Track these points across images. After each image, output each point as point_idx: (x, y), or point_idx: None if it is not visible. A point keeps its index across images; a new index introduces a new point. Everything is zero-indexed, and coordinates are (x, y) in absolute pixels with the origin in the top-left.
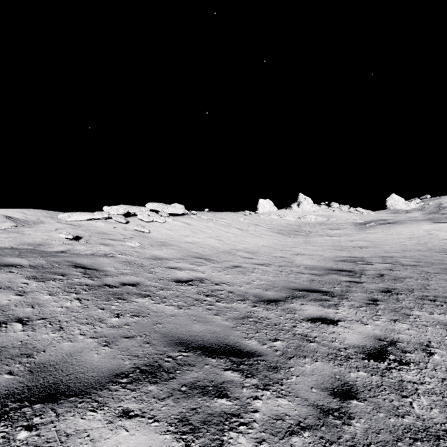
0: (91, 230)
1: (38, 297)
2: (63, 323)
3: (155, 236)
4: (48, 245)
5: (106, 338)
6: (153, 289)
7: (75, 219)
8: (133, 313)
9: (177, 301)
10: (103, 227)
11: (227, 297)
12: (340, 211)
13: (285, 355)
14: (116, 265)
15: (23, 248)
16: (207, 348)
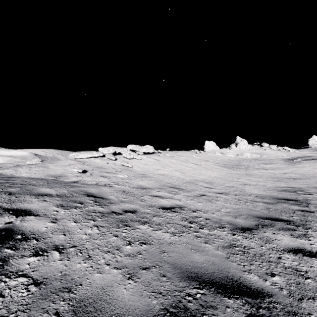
0: (92, 165)
1: (67, 224)
2: (90, 251)
3: (136, 169)
4: (65, 177)
5: (127, 269)
6: (148, 216)
7: (80, 157)
8: (141, 241)
9: (170, 228)
10: (99, 163)
11: (206, 223)
12: (270, 150)
13: (293, 295)
14: (115, 193)
15: (49, 179)
16: (217, 284)
